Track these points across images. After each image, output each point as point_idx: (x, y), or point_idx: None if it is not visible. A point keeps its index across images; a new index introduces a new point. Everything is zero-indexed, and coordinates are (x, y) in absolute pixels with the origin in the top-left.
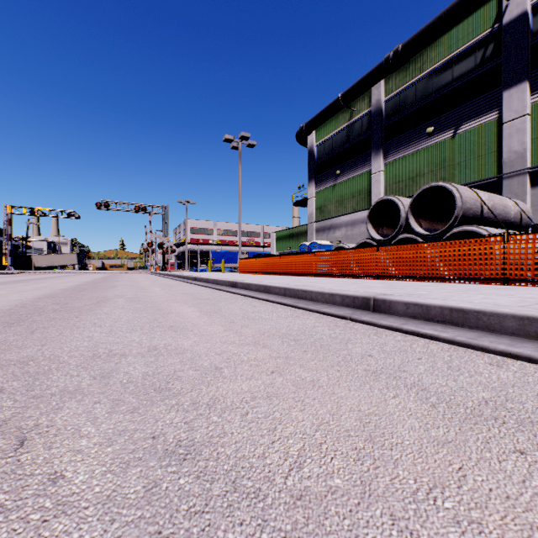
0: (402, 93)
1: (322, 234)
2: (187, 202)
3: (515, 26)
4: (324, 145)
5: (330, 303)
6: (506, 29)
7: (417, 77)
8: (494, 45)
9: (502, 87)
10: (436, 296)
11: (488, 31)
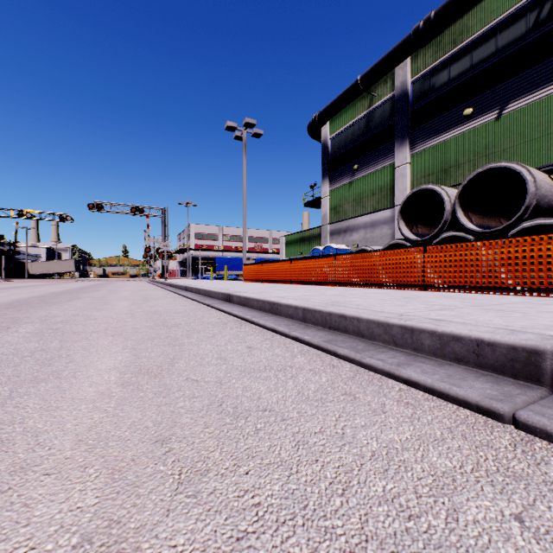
0: (432, 72)
1: (337, 238)
2: (188, 203)
3: None
4: (340, 138)
5: (406, 346)
6: None
7: (451, 51)
8: (552, 4)
9: None
10: None
11: None
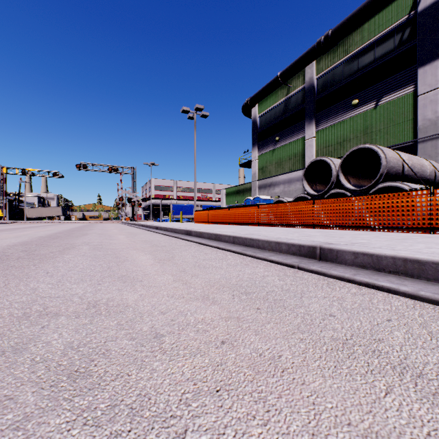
0: (331, 72)
1: (263, 191)
2: (151, 164)
3: (429, 12)
4: (266, 116)
5: (276, 250)
6: (421, 15)
7: (344, 58)
8: (411, 29)
9: (417, 65)
10: (379, 245)
11: (405, 17)
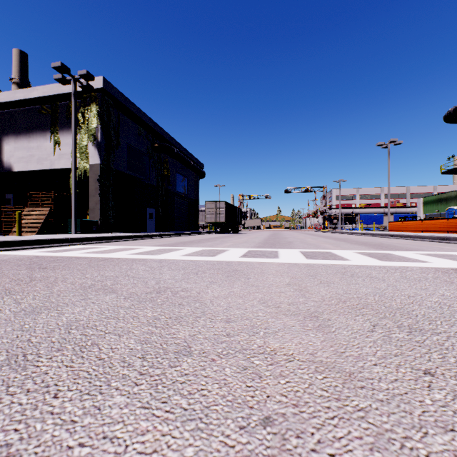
0: None
1: None
2: (340, 181)
3: None
4: None
5: (433, 239)
6: None
7: None
8: None
9: None
10: None
11: None
